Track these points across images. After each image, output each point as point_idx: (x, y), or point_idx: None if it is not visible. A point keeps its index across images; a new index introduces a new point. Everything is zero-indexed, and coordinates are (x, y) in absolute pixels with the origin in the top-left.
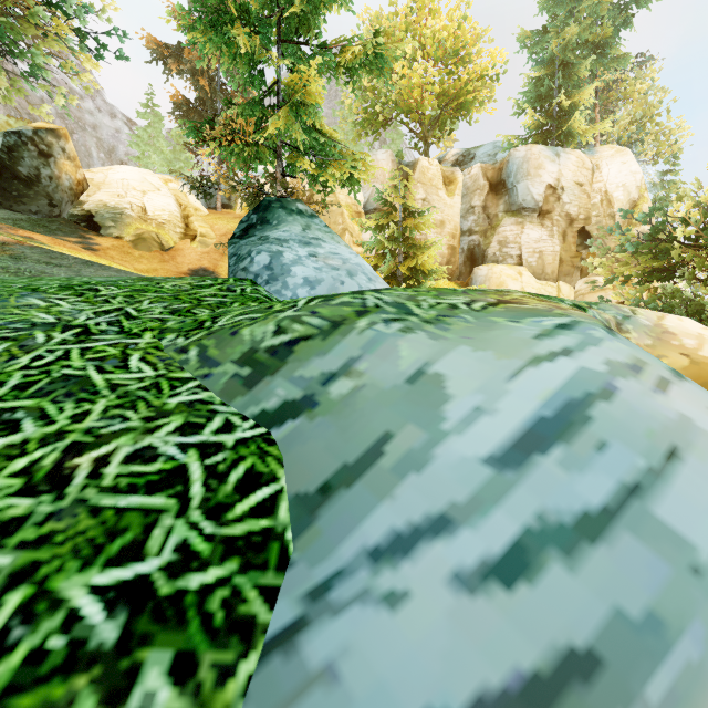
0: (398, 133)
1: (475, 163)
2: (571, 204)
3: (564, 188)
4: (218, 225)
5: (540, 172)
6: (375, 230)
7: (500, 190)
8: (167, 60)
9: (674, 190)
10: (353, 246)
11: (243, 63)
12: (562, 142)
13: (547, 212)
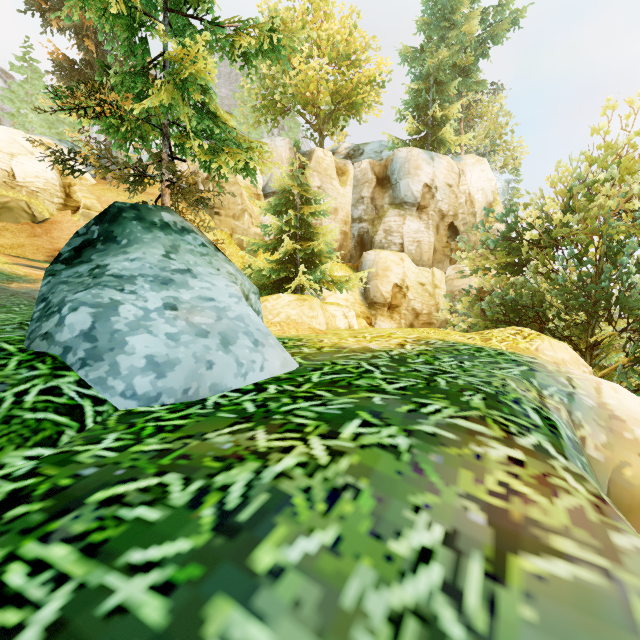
0: (296, 122)
1: (364, 157)
2: (443, 201)
3: (438, 188)
4: (106, 196)
5: (418, 172)
6: (274, 214)
7: (386, 185)
8: (46, 12)
9: (516, 196)
10: (252, 226)
11: (120, 25)
12: (435, 147)
13: (424, 207)
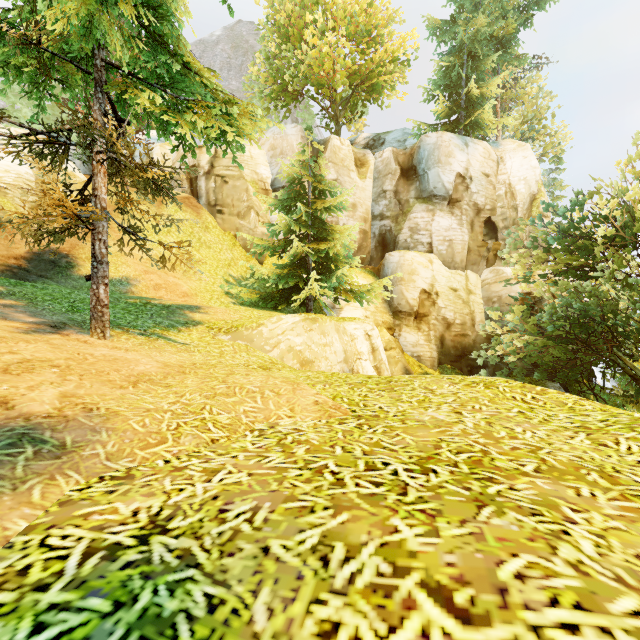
0: (310, 113)
1: (385, 147)
2: (478, 194)
3: (472, 178)
4: None
5: (450, 159)
6: (282, 210)
7: (411, 176)
8: None
9: (558, 187)
10: (259, 226)
11: None
12: (469, 132)
13: (456, 201)
